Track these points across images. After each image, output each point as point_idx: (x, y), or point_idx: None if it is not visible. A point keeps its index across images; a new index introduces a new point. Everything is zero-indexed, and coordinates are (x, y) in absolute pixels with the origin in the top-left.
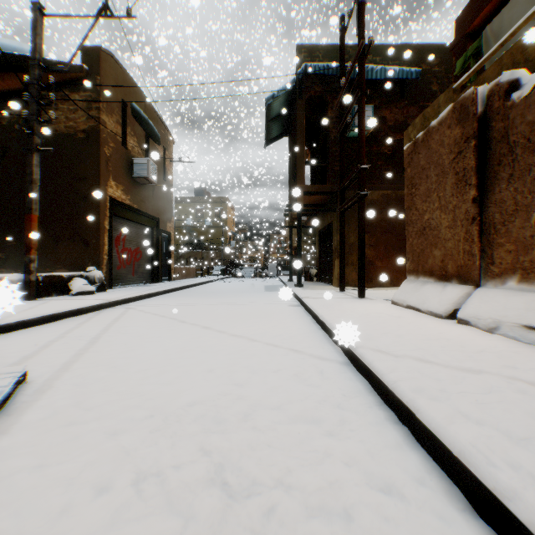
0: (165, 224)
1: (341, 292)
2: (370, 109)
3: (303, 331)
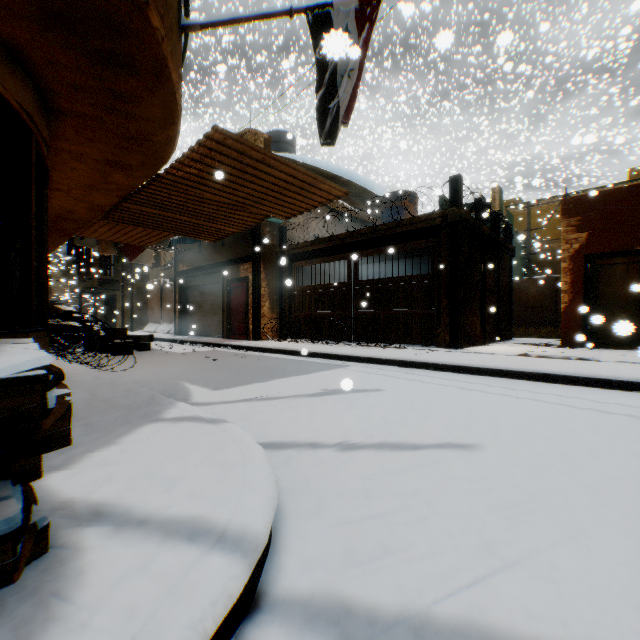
0: None
1: None
2: None
3: None
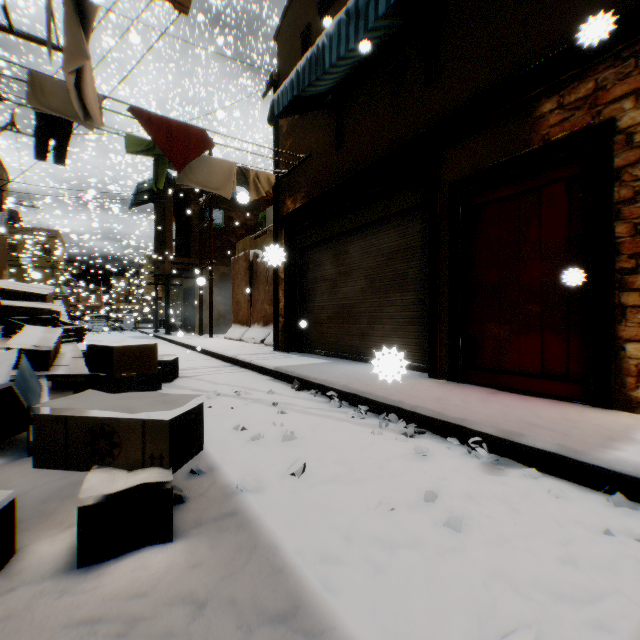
0: (4, 272)
1: (200, 336)
2: (221, 213)
3: (177, 349)
